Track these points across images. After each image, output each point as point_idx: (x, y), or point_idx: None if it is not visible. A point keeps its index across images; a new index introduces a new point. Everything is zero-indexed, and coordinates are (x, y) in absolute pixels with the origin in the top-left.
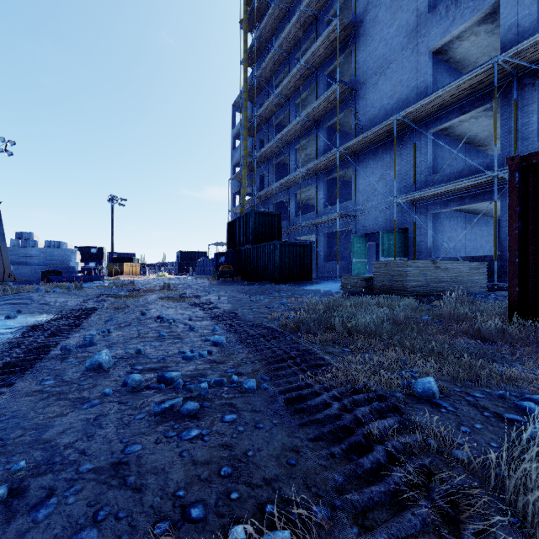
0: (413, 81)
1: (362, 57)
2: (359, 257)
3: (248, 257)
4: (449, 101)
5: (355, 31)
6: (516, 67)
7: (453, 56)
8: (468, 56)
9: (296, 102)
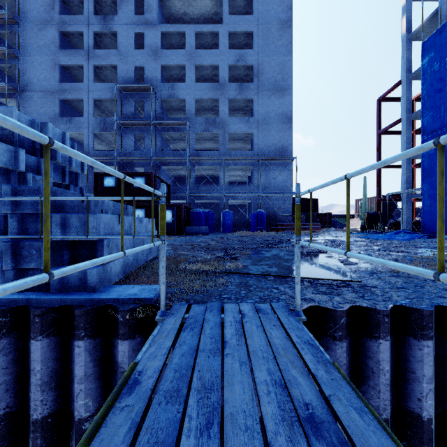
0: None
1: (24, 110)
2: None
3: None
4: None
5: (19, 94)
6: None
7: (72, 135)
8: (78, 137)
9: None
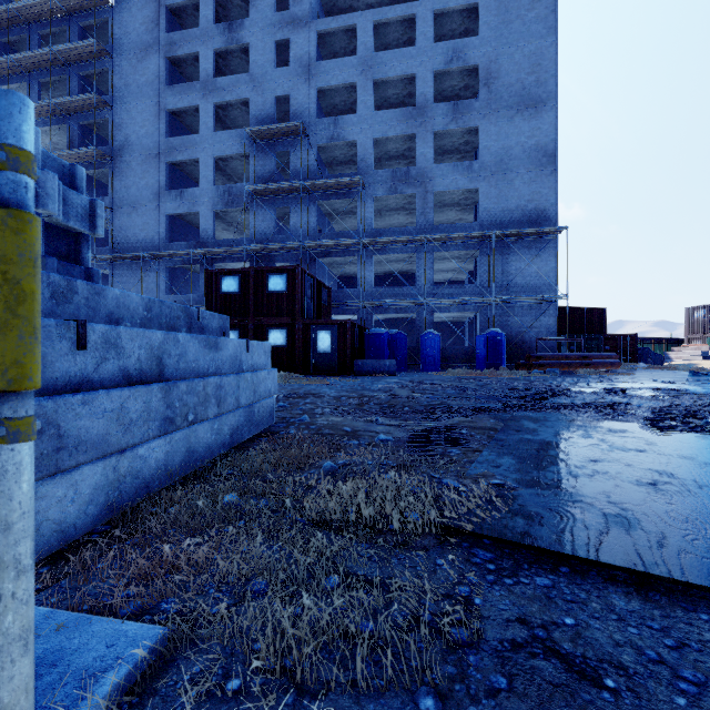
0: (157, 228)
1: (119, 185)
2: None
3: None
4: (176, 256)
5: (113, 161)
6: (204, 254)
7: (185, 218)
8: (194, 221)
9: None
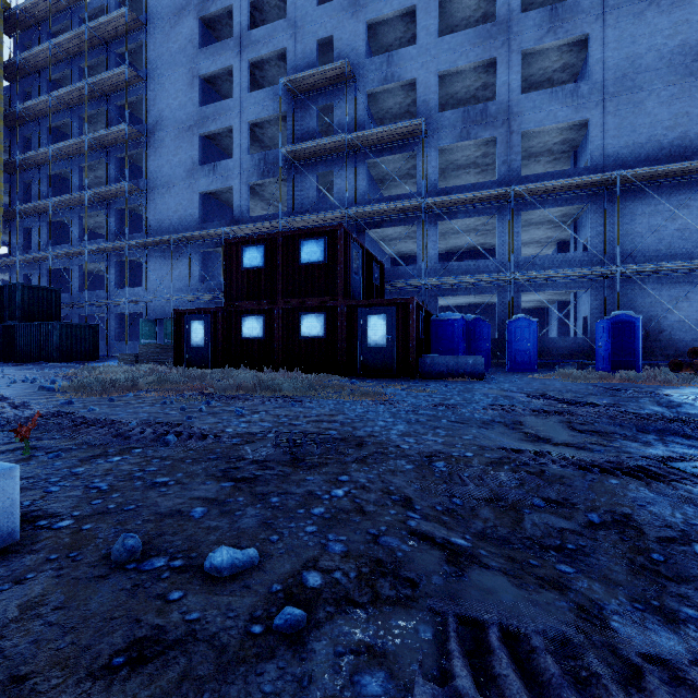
0: (190, 209)
1: (153, 165)
2: (148, 338)
3: (12, 335)
4: (208, 237)
5: (146, 140)
6: (238, 234)
7: (220, 198)
8: (231, 201)
9: (81, 165)
